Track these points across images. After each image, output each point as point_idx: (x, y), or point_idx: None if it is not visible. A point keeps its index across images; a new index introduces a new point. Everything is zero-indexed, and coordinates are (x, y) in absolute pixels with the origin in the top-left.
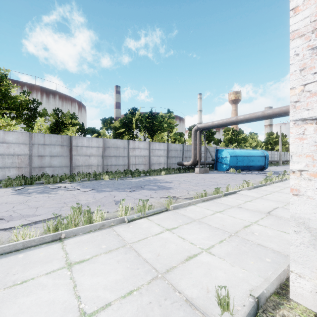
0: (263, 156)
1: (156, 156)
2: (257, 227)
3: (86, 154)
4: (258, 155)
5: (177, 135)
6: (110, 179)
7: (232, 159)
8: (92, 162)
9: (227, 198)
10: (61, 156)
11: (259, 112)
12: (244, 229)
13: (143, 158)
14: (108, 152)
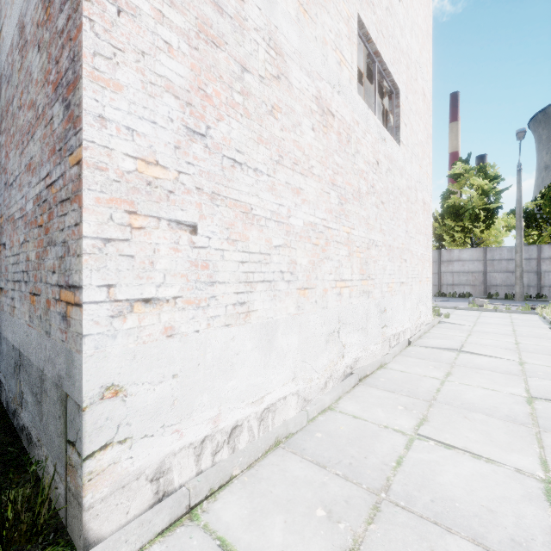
0: None
1: None
2: (461, 335)
3: None
4: None
5: None
6: None
7: None
8: None
9: None
10: None
11: None
12: (468, 333)
13: None
14: None
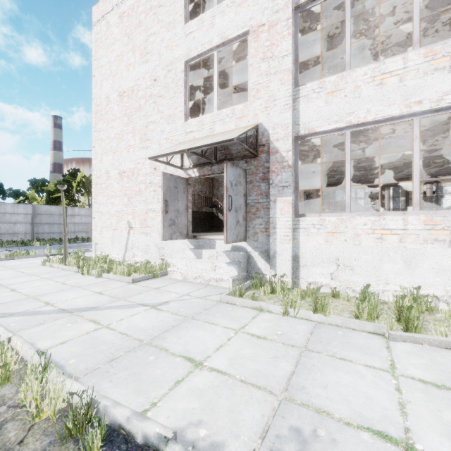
0: None
1: None
2: None
3: (11, 222)
4: None
5: None
6: (41, 244)
7: None
8: (19, 229)
9: None
10: None
11: None
12: None
13: (85, 225)
14: (40, 219)
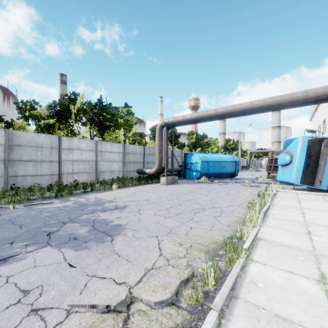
0: (234, 161)
1: (107, 161)
2: None
3: None
4: (229, 161)
5: (137, 135)
6: None
7: (203, 165)
8: None
9: (260, 268)
10: None
11: (245, 102)
12: None
13: (86, 163)
14: (18, 153)
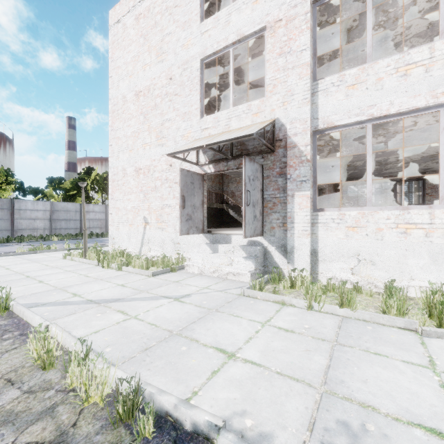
0: None
1: None
2: None
3: (31, 218)
4: None
5: None
6: (59, 240)
7: None
8: (38, 225)
9: None
10: (1, 219)
11: None
12: None
13: (99, 221)
14: (57, 215)
